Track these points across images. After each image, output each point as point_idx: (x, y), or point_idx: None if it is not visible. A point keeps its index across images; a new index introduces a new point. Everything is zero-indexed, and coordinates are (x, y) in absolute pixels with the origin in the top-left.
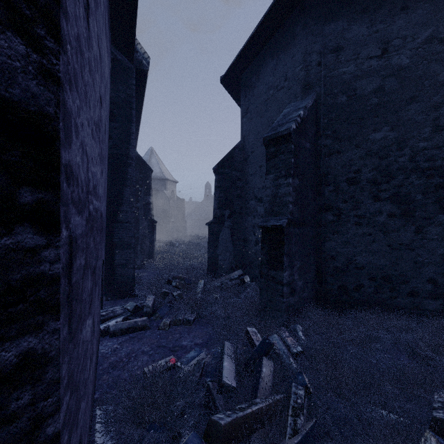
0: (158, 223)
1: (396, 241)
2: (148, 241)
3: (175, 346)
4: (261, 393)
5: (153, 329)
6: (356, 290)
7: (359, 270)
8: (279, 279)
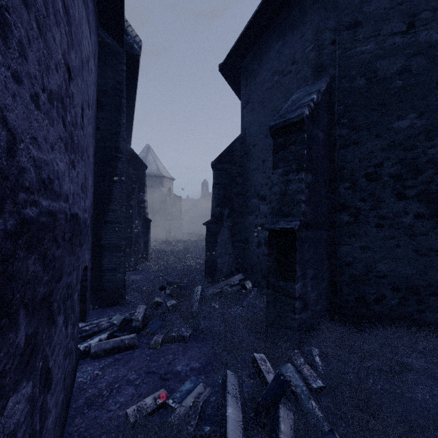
0: (155, 220)
1: (424, 246)
2: (142, 241)
3: (168, 372)
4: None
5: (143, 347)
6: (376, 302)
7: (380, 279)
8: (290, 292)
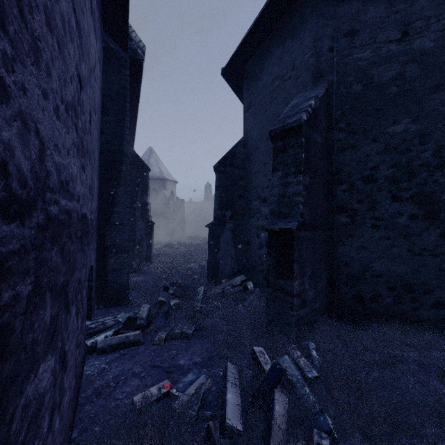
0: (157, 223)
1: (418, 246)
2: (145, 244)
3: (171, 366)
4: (275, 442)
5: (147, 344)
6: (372, 300)
7: (376, 278)
8: (289, 290)
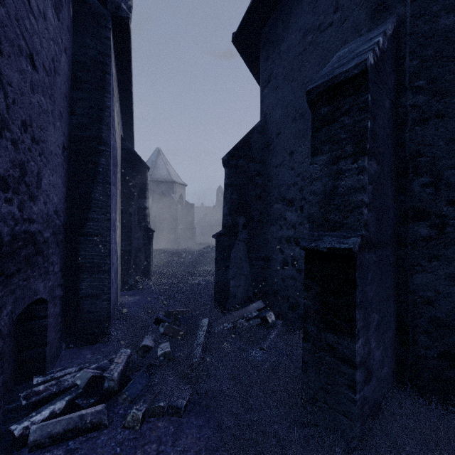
0: (165, 229)
1: None
2: (143, 255)
3: None
4: None
5: (115, 425)
6: None
7: None
8: (346, 354)
